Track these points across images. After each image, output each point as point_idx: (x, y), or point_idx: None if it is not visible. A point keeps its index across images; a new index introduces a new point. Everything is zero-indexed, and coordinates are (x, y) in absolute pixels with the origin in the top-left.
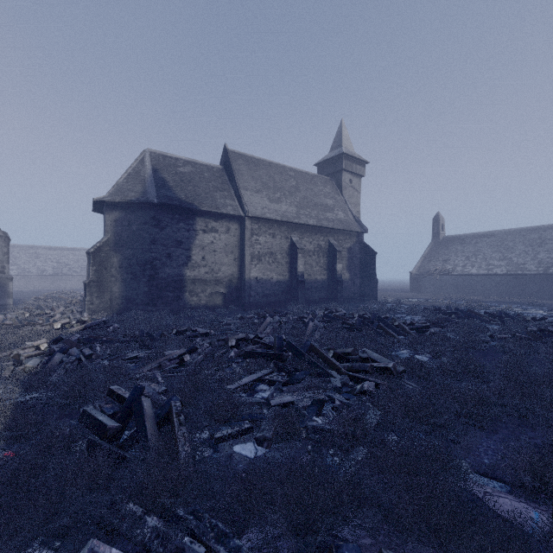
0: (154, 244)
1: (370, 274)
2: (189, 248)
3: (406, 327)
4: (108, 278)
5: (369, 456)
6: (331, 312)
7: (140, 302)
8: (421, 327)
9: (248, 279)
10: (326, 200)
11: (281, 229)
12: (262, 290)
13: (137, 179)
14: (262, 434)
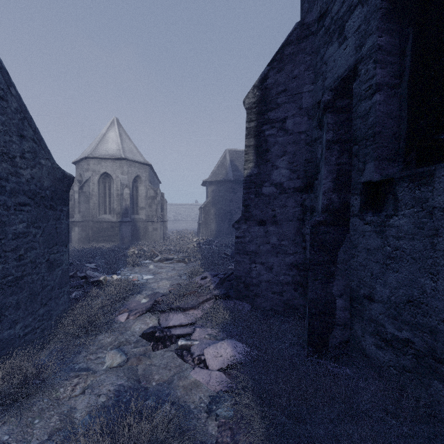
0: (231, 202)
1: None
2: None
3: None
4: (209, 220)
5: None
6: None
7: (224, 233)
8: None
9: None
10: None
11: None
12: None
13: (223, 167)
14: None
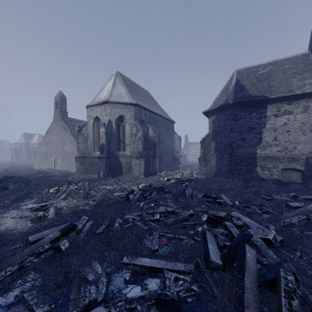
0: (231, 133)
1: None
2: (260, 132)
3: None
4: (209, 156)
5: None
6: None
7: (224, 171)
8: None
9: None
10: None
11: None
12: None
13: (225, 92)
14: None
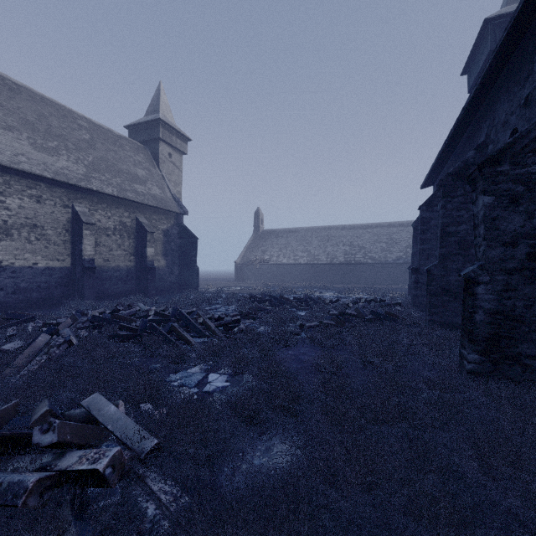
0: None
1: (190, 261)
2: None
3: (212, 325)
4: None
5: None
6: (115, 310)
7: None
8: (230, 322)
9: None
10: (136, 169)
11: (54, 192)
12: (13, 282)
13: None
14: None
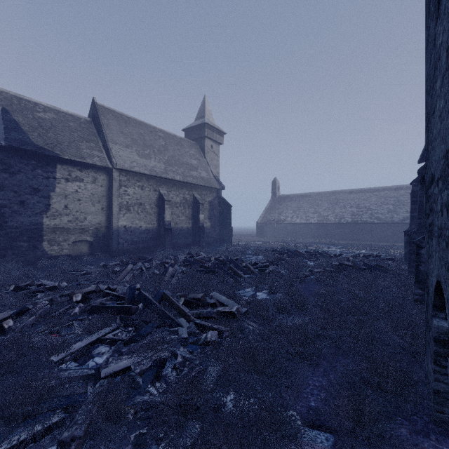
0: (1, 191)
1: (226, 223)
2: (49, 196)
3: (251, 267)
4: None
5: (198, 444)
6: (192, 256)
7: None
8: (262, 266)
9: (116, 227)
10: (191, 160)
11: (149, 182)
12: (131, 238)
13: None
14: (69, 432)
